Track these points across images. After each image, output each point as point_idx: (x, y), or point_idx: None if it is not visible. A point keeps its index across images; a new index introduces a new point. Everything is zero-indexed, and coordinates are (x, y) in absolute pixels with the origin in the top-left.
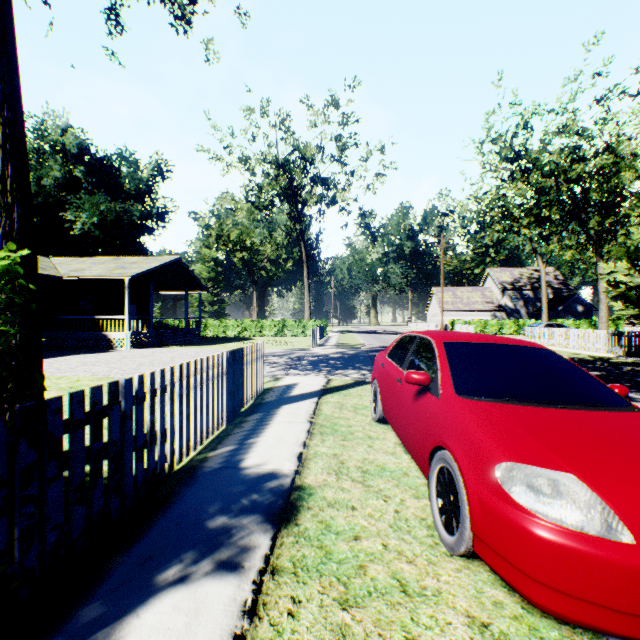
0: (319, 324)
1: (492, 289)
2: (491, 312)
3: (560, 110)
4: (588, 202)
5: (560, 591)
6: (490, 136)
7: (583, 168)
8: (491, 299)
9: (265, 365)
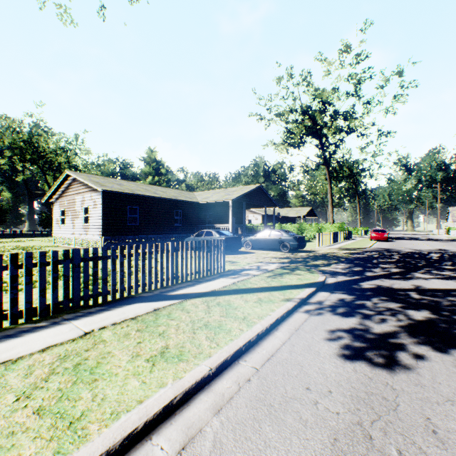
0: (364, 229)
1: None
2: None
3: None
4: None
5: (372, 238)
6: None
7: None
8: None
9: None
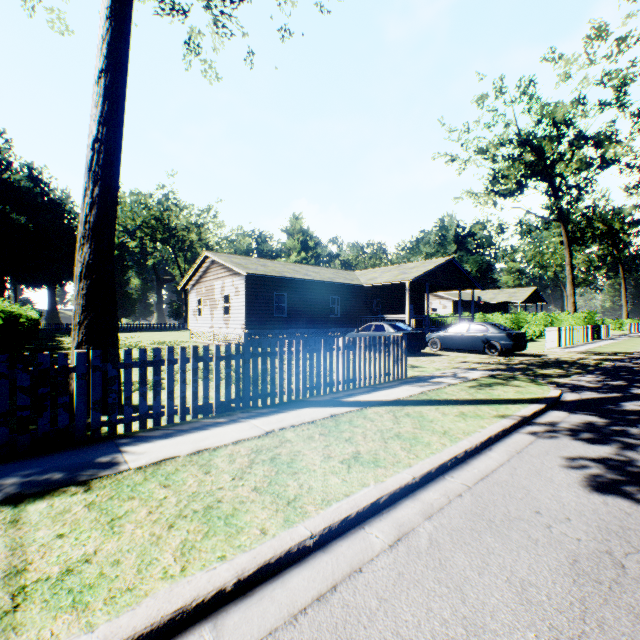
0: (635, 322)
1: None
2: None
3: None
4: None
5: None
6: None
7: None
8: None
9: None
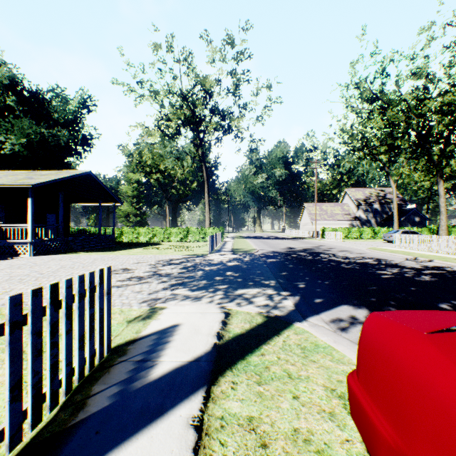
0: (217, 231)
1: (349, 204)
2: (349, 222)
3: (412, 58)
4: (430, 134)
5: None
6: (351, 84)
7: (432, 104)
8: (349, 212)
9: (153, 279)
